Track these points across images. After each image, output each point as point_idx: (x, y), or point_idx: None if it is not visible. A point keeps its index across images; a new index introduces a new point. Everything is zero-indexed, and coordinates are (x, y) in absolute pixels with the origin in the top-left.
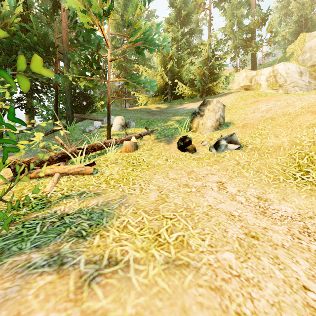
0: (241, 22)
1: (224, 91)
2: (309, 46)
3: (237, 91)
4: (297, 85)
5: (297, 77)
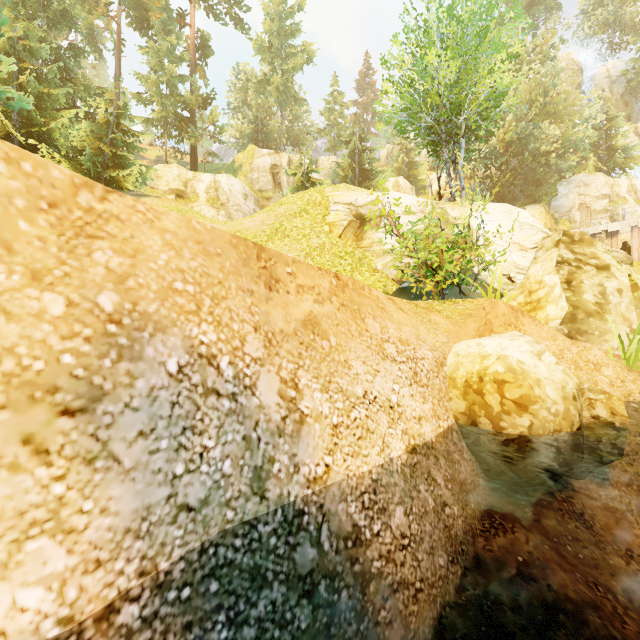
0: (174, 86)
1: (144, 187)
2: (257, 165)
3: (156, 196)
4: (241, 210)
5: (242, 199)
